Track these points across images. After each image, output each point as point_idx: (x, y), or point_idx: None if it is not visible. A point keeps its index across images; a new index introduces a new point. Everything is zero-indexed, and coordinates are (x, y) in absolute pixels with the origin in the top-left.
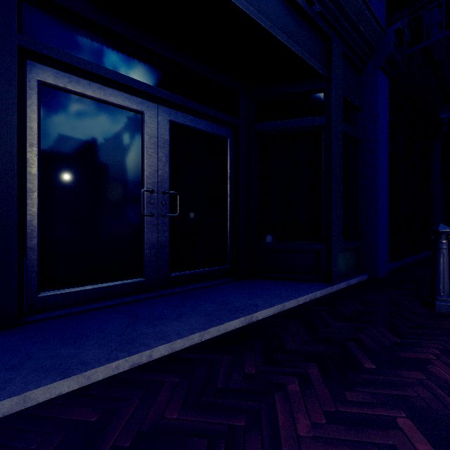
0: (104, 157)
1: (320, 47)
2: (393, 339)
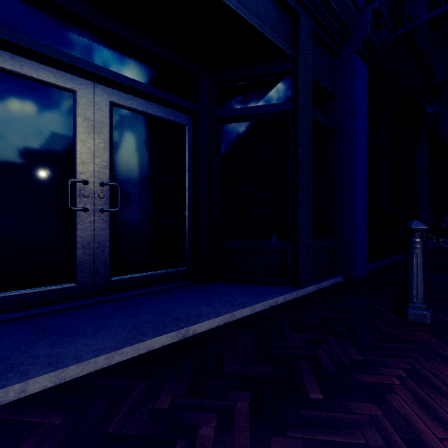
0: (21, 141)
1: (285, 23)
2: (354, 357)
